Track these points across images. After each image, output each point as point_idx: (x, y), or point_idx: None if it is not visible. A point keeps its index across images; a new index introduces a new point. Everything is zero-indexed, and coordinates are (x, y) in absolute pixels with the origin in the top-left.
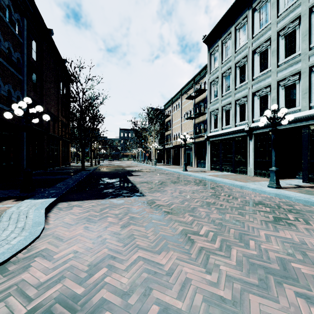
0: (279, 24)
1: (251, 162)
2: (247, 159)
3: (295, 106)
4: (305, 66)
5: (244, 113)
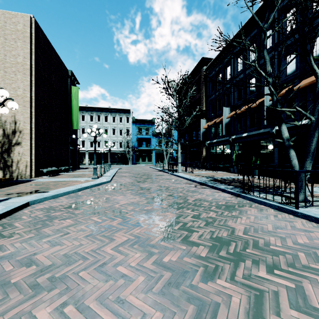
0: (96, 125)
1: (87, 161)
2: (85, 160)
3: (100, 147)
4: (102, 139)
5: (84, 144)
